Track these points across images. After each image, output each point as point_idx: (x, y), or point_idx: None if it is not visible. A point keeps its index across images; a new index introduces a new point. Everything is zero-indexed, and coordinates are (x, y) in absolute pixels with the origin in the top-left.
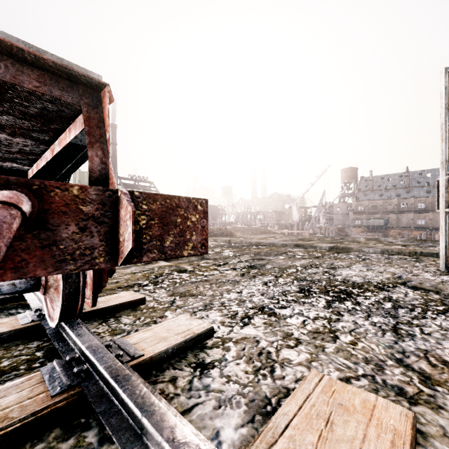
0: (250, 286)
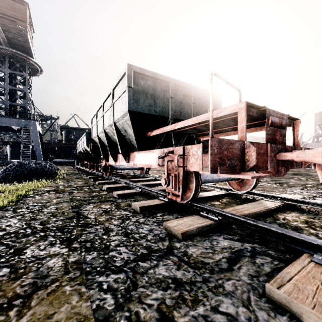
0: (294, 190)
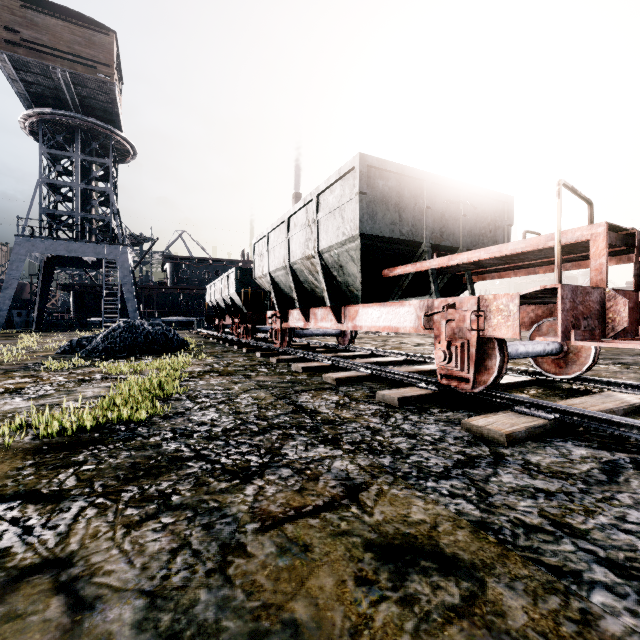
0: None
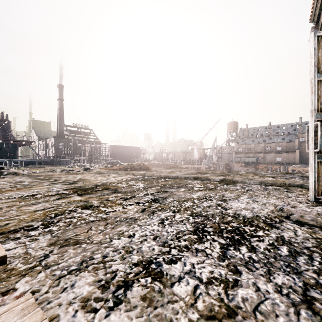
0: (145, 226)
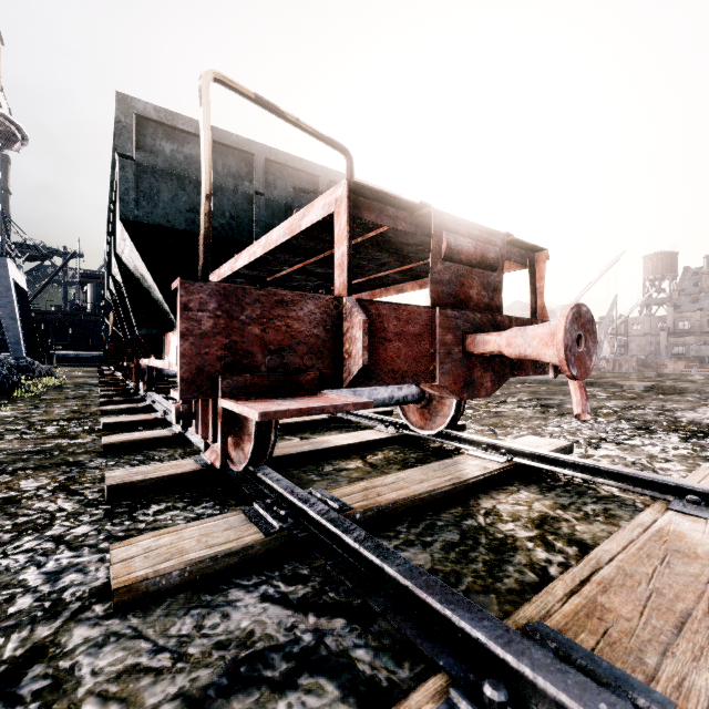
0: (566, 422)
